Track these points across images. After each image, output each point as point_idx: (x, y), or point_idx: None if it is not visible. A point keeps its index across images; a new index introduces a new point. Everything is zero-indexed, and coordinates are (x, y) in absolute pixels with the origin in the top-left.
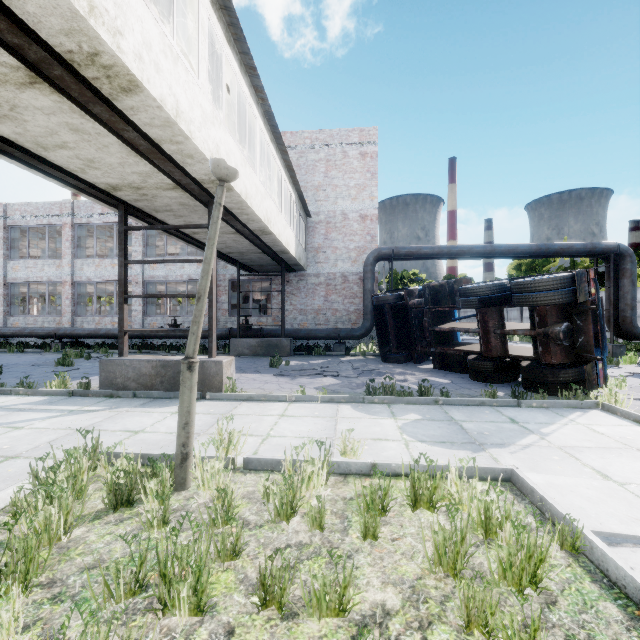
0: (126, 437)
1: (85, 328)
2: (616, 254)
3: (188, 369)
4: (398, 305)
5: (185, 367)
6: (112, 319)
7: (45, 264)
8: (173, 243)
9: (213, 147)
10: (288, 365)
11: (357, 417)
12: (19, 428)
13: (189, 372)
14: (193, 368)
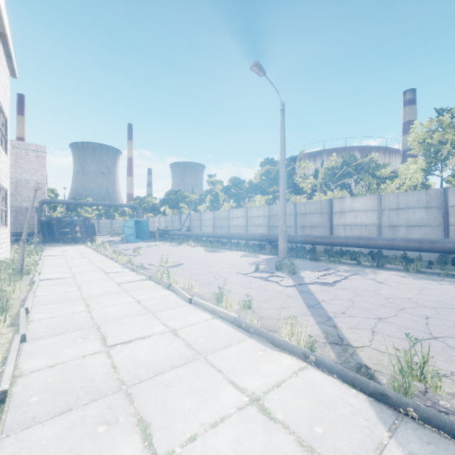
0: None
1: None
2: (136, 208)
3: None
4: (49, 223)
5: None
6: None
7: None
8: None
9: None
10: None
11: None
12: None
13: None
14: None
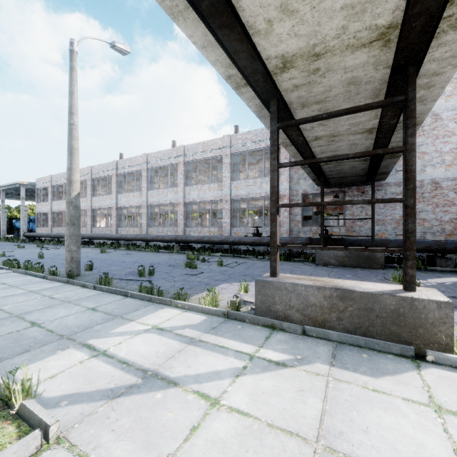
0: None
1: (194, 236)
2: None
3: None
4: None
5: None
6: (209, 229)
7: (168, 191)
8: (244, 171)
9: None
10: (418, 286)
11: None
12: (214, 403)
13: None
14: None
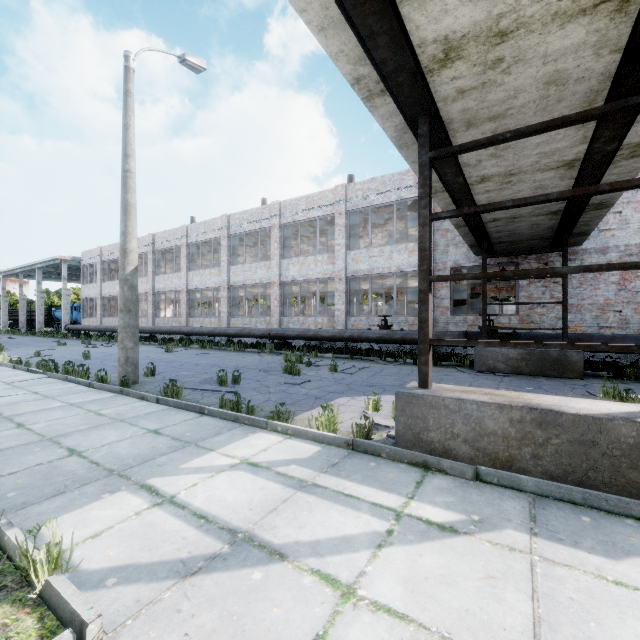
0: None
1: (294, 329)
2: None
3: None
4: None
5: None
6: (315, 319)
7: (257, 267)
8: (364, 237)
9: None
10: None
11: None
12: (348, 594)
13: None
14: None
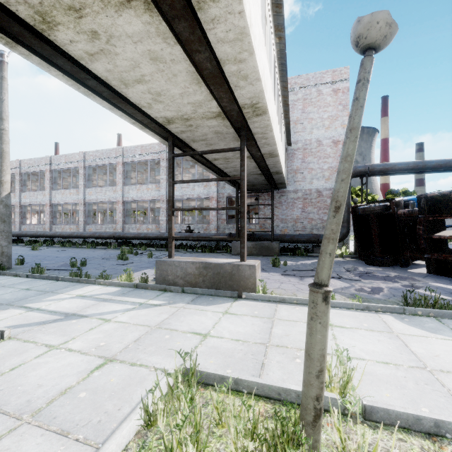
0: (198, 342)
1: (131, 232)
2: None
3: (323, 300)
4: (383, 214)
5: (319, 297)
6: (147, 226)
7: (107, 190)
8: (183, 173)
9: (262, 69)
10: (286, 265)
11: (419, 335)
12: (107, 321)
13: (324, 304)
14: (328, 299)
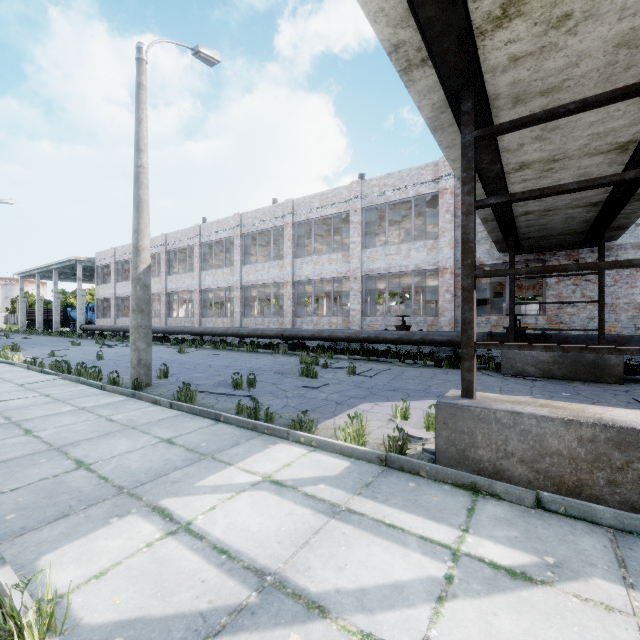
0: None
1: (308, 329)
2: None
3: None
4: None
5: None
6: (329, 320)
7: (270, 266)
8: (378, 235)
9: None
10: None
11: None
12: None
13: None
14: None
